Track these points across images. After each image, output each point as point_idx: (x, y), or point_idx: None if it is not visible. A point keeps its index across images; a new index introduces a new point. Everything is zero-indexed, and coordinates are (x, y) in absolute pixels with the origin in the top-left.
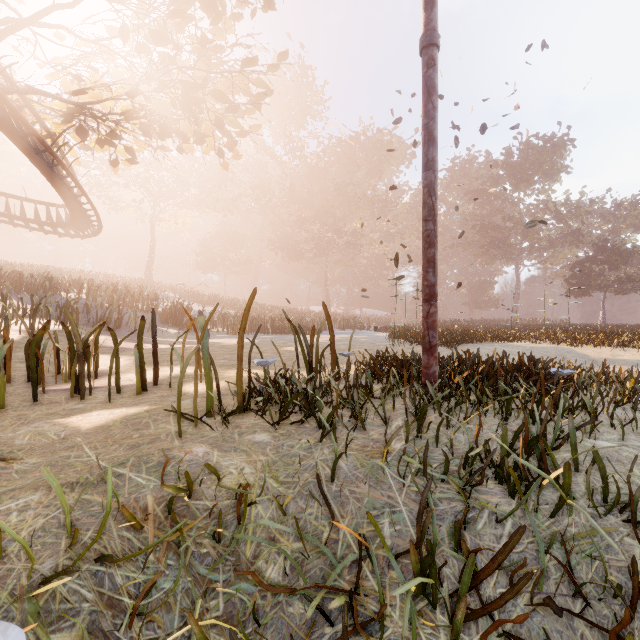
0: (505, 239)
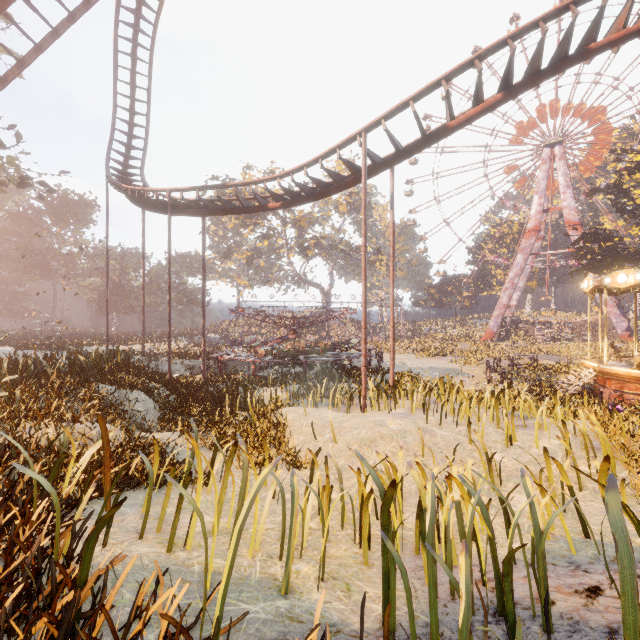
0: (48, 264)
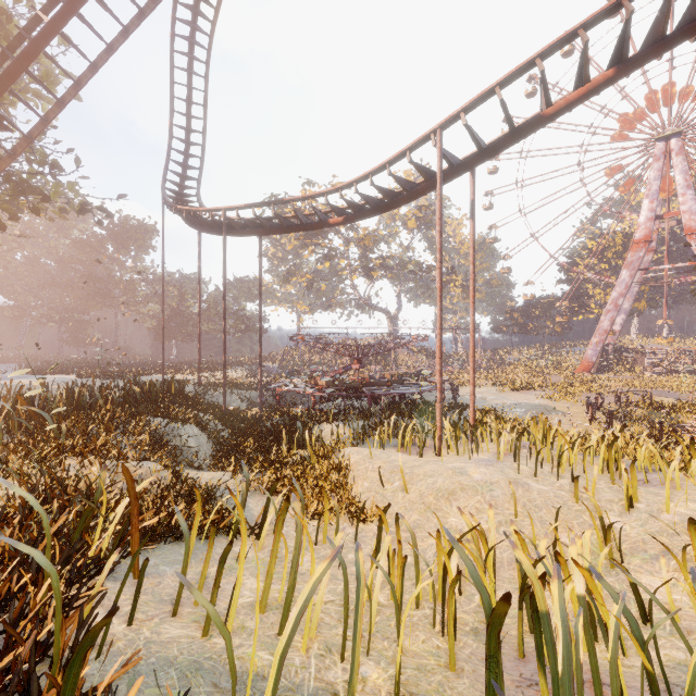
0: (110, 292)
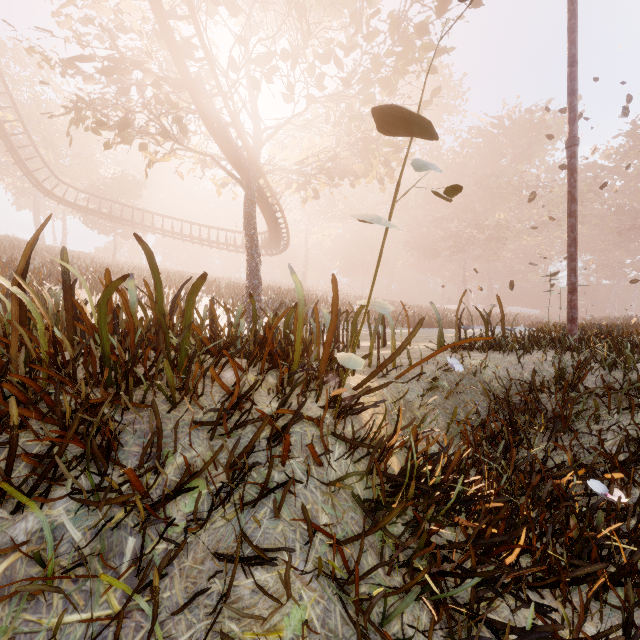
0: None
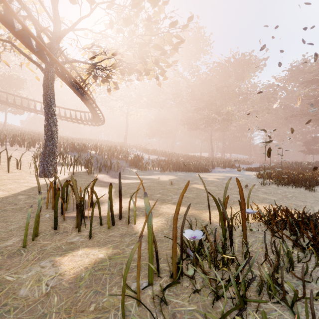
0: None
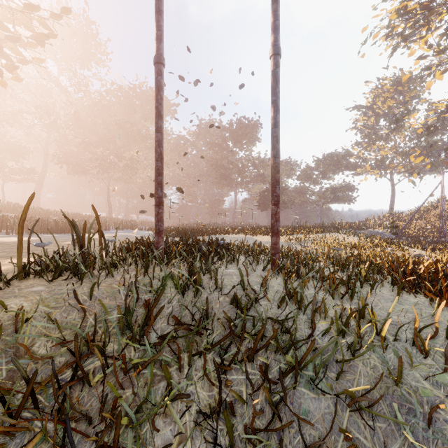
0: (229, 175)
